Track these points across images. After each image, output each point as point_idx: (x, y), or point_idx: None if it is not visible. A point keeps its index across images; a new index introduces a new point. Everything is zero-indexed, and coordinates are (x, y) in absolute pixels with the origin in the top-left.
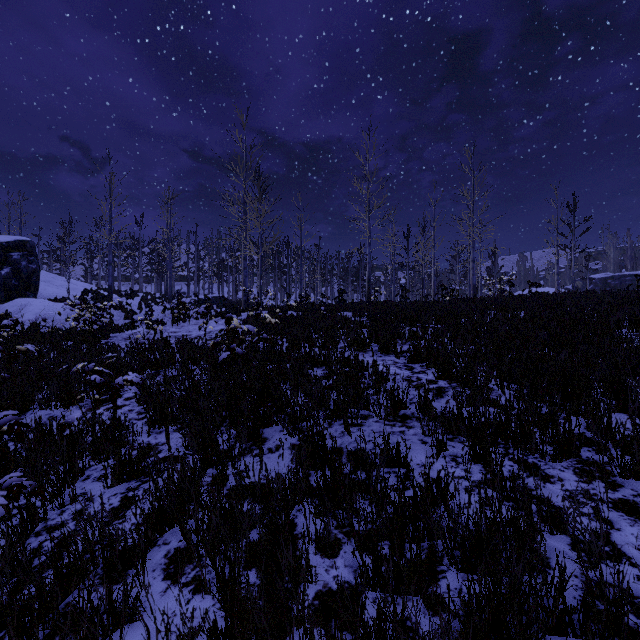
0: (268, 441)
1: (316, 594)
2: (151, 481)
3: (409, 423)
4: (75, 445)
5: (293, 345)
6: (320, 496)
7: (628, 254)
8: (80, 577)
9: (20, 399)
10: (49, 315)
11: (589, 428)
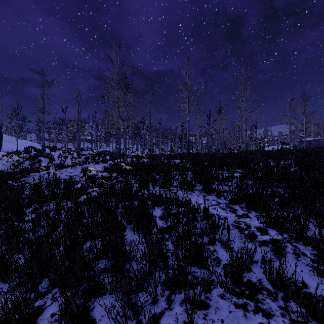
0: None
1: None
2: None
3: (262, 302)
4: None
5: (141, 185)
6: None
7: (321, 128)
8: None
9: None
10: (2, 161)
11: None
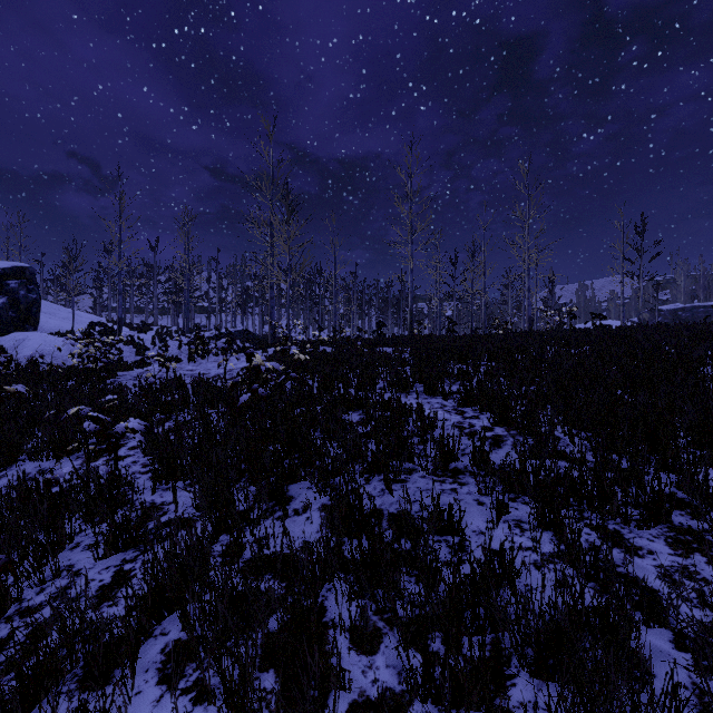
0: (294, 500)
1: (350, 706)
2: (152, 551)
3: (462, 479)
4: (65, 505)
5: (325, 385)
6: (355, 573)
7: (701, 283)
8: (52, 681)
9: (6, 449)
10: (50, 351)
11: (680, 486)
